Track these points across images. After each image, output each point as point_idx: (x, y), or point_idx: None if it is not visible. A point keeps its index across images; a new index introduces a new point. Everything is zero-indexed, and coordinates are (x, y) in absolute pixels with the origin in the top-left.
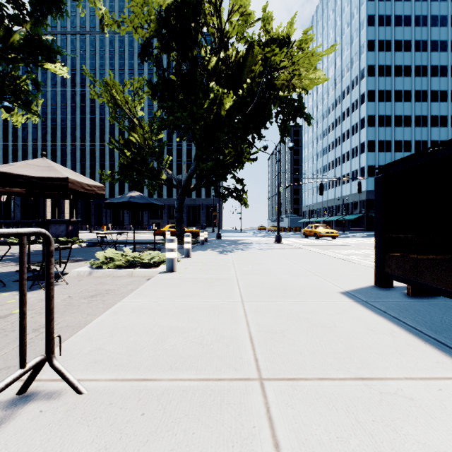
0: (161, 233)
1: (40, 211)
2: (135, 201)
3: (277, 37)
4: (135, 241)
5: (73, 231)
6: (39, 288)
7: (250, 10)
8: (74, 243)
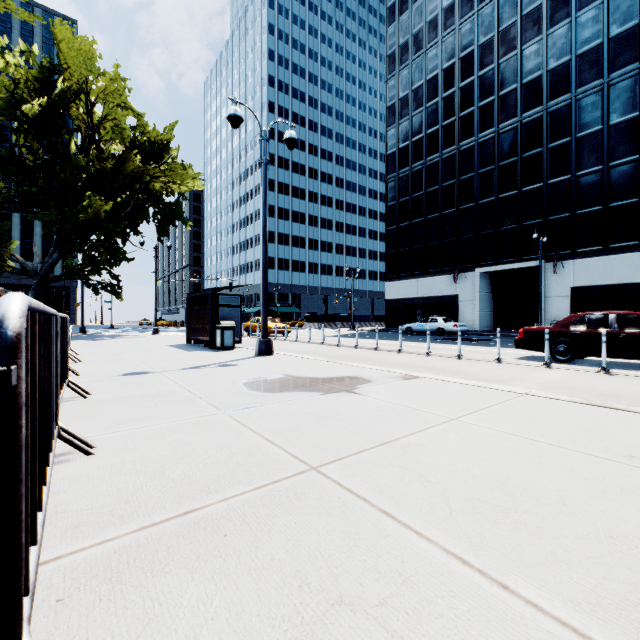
0: None
1: None
2: None
3: (155, 140)
4: None
5: None
6: None
7: (125, 126)
8: None
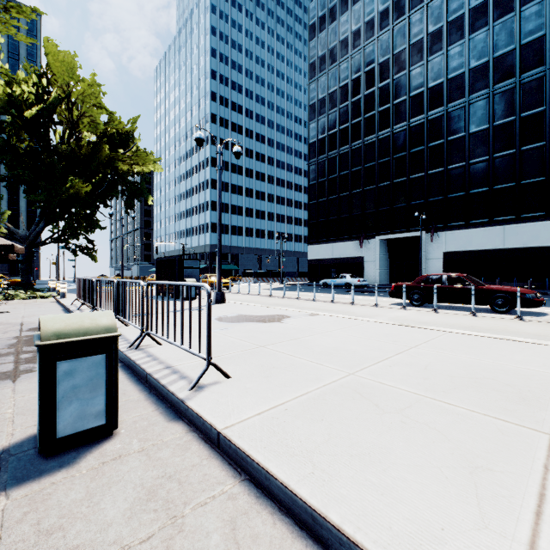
0: None
1: None
2: None
3: (122, 130)
4: None
5: None
6: None
7: (100, 121)
8: None
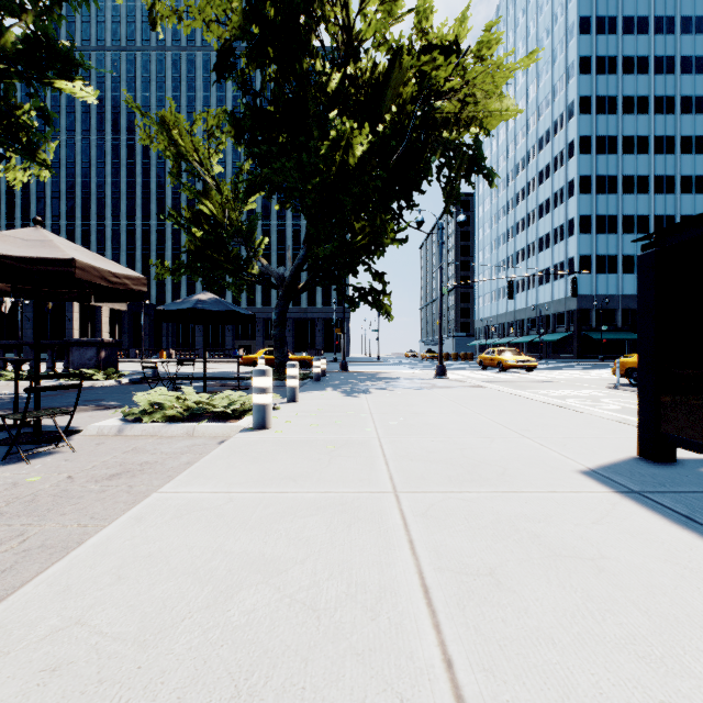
0: (251, 362)
1: (63, 328)
2: (205, 308)
3: (439, 42)
4: (208, 375)
5: (107, 358)
6: (20, 459)
7: None
8: (109, 378)
